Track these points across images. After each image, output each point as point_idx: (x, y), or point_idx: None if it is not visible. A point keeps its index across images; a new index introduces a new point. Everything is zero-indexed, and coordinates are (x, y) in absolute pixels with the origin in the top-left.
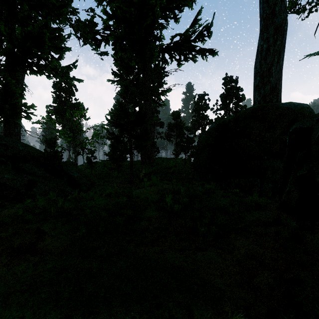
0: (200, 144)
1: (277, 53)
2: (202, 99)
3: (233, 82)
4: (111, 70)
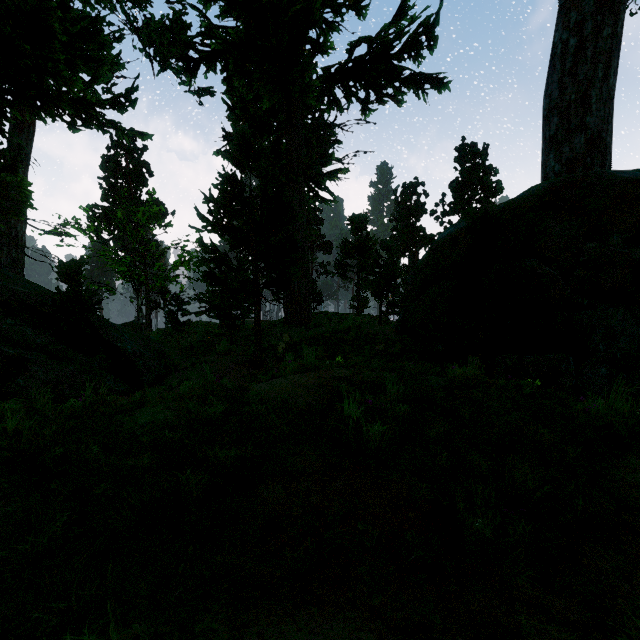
0: (416, 277)
1: (604, 57)
2: (411, 194)
3: (478, 157)
4: (223, 130)
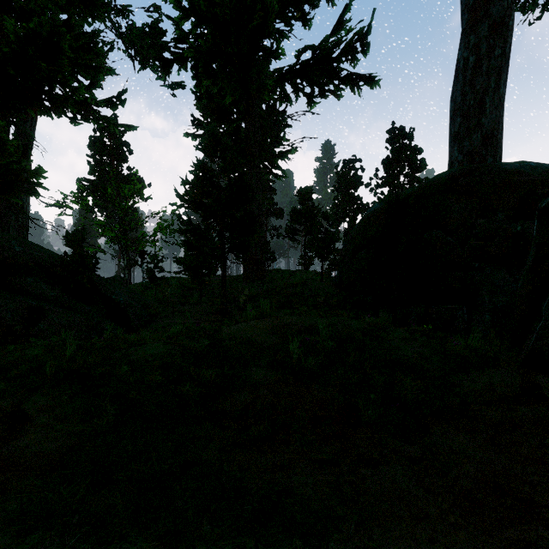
0: (350, 243)
1: (496, 72)
2: (350, 169)
3: (405, 138)
4: (191, 116)
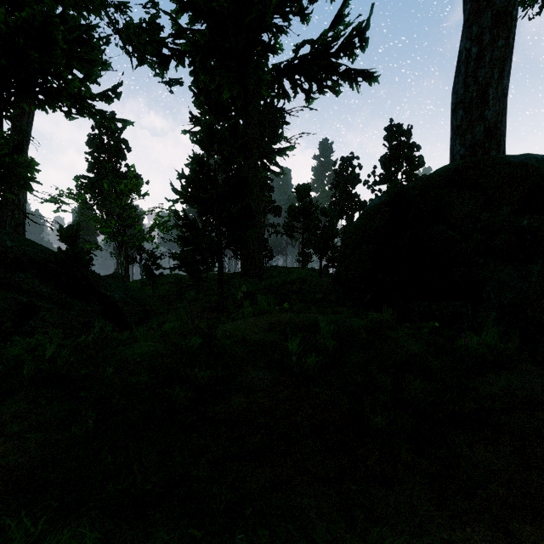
0: (349, 239)
1: (499, 63)
2: (347, 167)
3: (403, 136)
4: (189, 113)
